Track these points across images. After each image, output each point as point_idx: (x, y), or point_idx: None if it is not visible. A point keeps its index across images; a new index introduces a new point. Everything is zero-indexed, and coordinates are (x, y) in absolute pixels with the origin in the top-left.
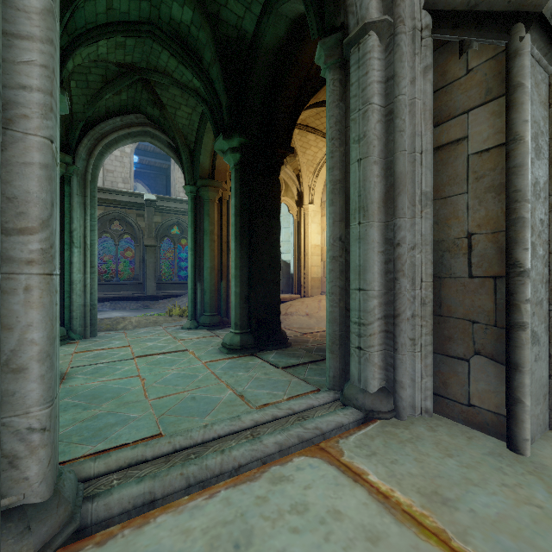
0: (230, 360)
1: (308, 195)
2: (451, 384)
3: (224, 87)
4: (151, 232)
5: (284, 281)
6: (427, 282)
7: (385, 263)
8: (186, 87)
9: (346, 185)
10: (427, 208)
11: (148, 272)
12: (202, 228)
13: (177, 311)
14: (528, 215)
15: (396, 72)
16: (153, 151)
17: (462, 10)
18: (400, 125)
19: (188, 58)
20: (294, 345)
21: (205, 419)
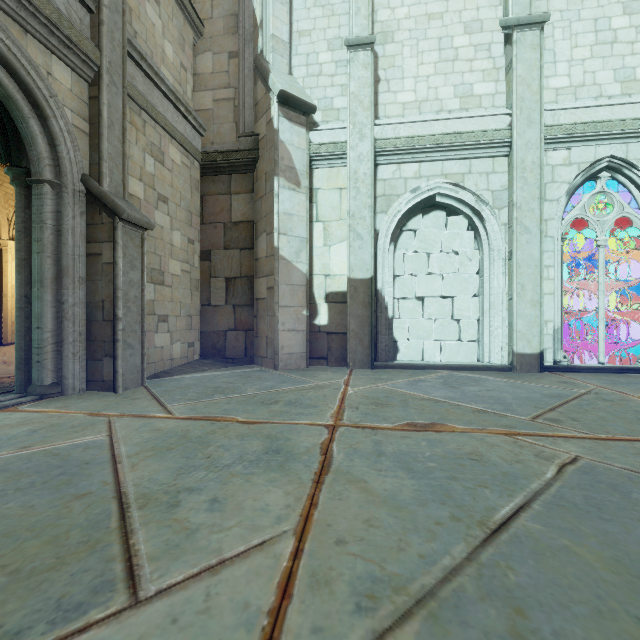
0: None
1: (7, 229)
2: (96, 373)
3: None
4: None
5: None
6: (83, 323)
7: (57, 313)
8: None
9: (31, 263)
10: (83, 285)
11: None
12: None
13: None
14: (120, 295)
15: (62, 211)
16: None
17: (97, 196)
18: (64, 241)
19: None
20: None
21: None
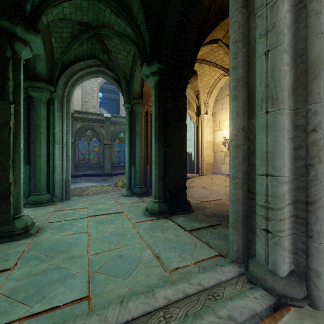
0: (151, 221)
1: (204, 108)
2: None
3: (147, 28)
4: (108, 136)
5: (187, 165)
6: None
7: (295, 149)
8: (122, 35)
9: (248, 82)
10: None
11: (106, 160)
12: (134, 131)
13: (120, 184)
14: None
15: None
16: (110, 89)
17: None
18: (316, 7)
19: (122, 11)
20: (196, 210)
21: (127, 281)
